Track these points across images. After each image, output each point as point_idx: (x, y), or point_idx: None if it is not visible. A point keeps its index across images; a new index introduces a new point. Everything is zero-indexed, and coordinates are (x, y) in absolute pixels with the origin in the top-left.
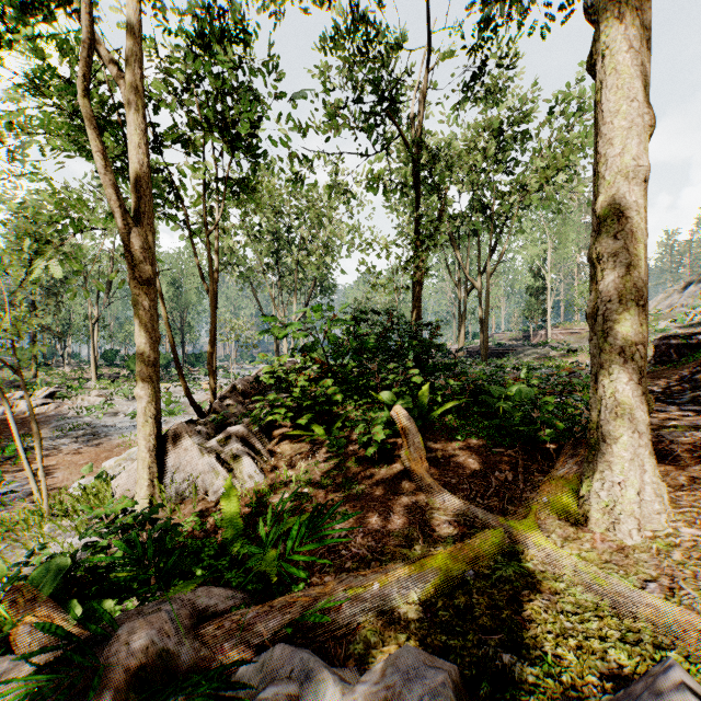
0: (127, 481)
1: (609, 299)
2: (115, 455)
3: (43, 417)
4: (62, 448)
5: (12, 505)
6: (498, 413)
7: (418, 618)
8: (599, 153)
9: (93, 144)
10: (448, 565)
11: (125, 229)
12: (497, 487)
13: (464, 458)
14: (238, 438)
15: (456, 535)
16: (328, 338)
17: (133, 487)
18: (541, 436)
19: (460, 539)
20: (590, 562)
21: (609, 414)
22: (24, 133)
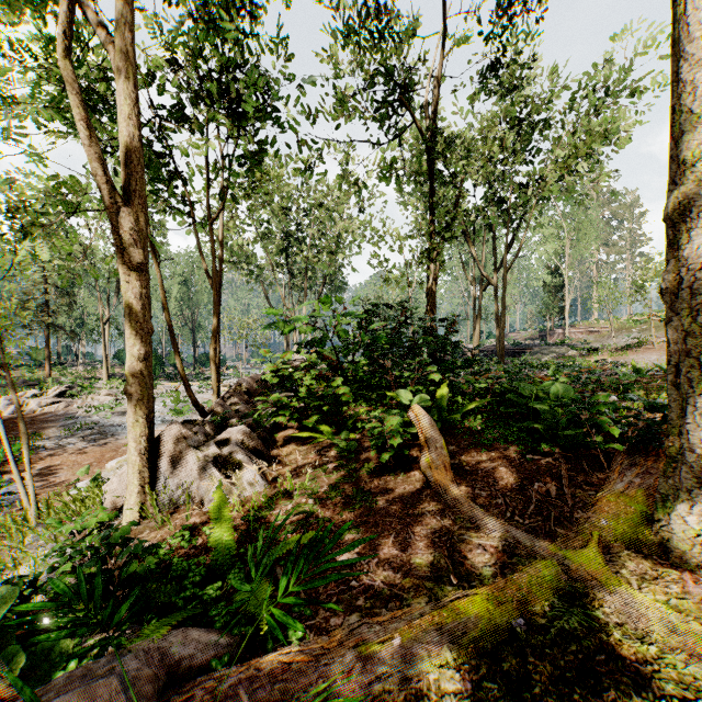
0: (119, 486)
1: (699, 266)
2: (120, 455)
3: (52, 416)
4: (68, 448)
5: (10, 507)
6: (528, 414)
7: (455, 689)
8: (684, 80)
9: (74, 110)
10: (490, 610)
11: (112, 208)
12: (539, 503)
13: (494, 466)
14: (238, 440)
15: (494, 565)
16: (337, 333)
17: (124, 493)
18: (592, 442)
19: (500, 571)
20: (686, 614)
21: (699, 416)
22: (5, 104)
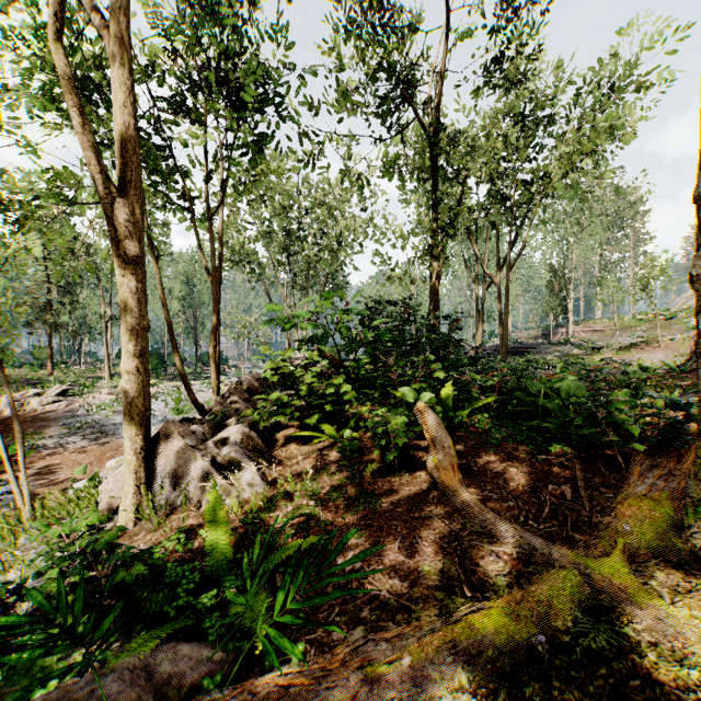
0: (115, 486)
1: None
2: (120, 454)
3: (53, 415)
4: (69, 446)
5: (8, 507)
6: (537, 413)
7: None
8: None
9: (66, 96)
10: (507, 626)
11: (106, 198)
12: (554, 507)
13: (504, 466)
14: (237, 439)
15: (508, 573)
16: (339, 329)
17: (120, 494)
18: (610, 441)
19: (515, 581)
20: None
21: None
22: None
